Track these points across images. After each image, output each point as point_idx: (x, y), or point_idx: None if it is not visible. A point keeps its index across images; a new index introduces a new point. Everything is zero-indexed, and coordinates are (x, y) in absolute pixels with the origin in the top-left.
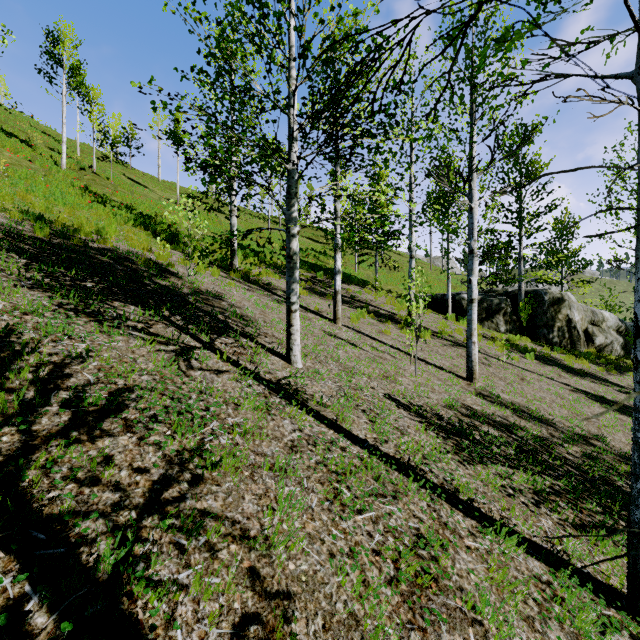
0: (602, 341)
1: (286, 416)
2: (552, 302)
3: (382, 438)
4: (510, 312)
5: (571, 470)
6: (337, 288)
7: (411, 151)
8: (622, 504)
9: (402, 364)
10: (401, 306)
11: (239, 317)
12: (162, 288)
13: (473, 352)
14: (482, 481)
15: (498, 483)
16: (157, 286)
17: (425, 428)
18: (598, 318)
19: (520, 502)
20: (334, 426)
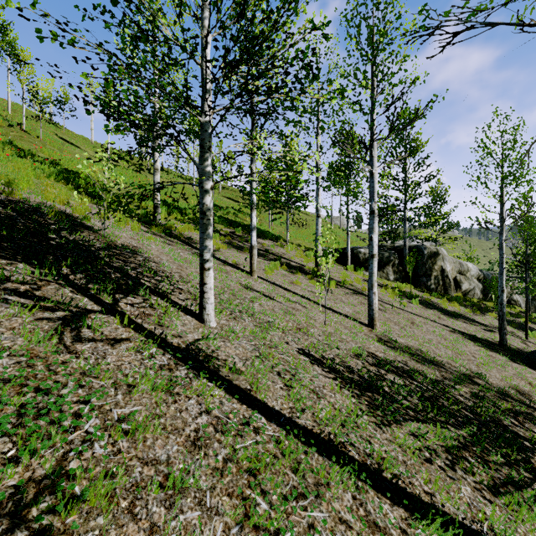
0: (467, 287)
1: (192, 394)
2: (430, 255)
3: (299, 409)
4: (397, 264)
5: (467, 414)
6: (253, 243)
7: (318, 124)
8: (515, 448)
9: (312, 314)
10: (309, 258)
11: (153, 273)
12: (69, 243)
13: (374, 301)
14: (400, 446)
15: (415, 447)
16: (63, 240)
17: (339, 386)
18: (464, 268)
19: (438, 467)
20: (247, 399)
